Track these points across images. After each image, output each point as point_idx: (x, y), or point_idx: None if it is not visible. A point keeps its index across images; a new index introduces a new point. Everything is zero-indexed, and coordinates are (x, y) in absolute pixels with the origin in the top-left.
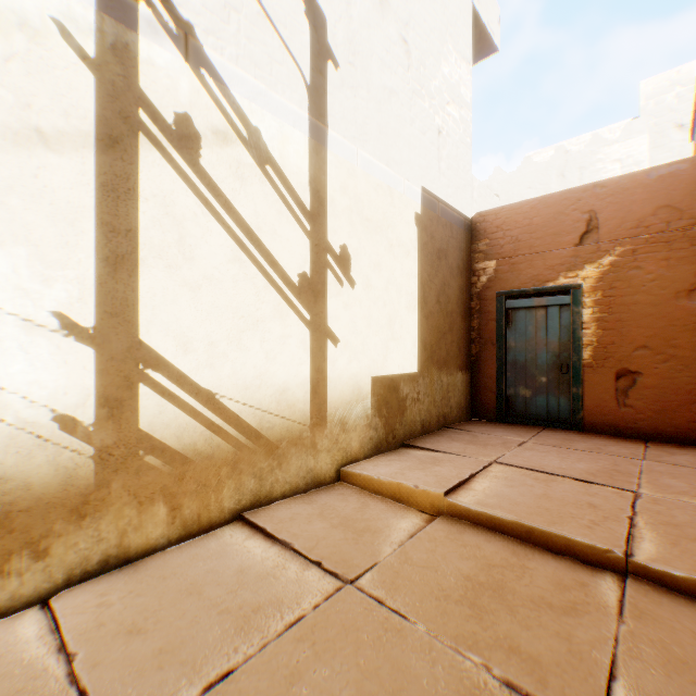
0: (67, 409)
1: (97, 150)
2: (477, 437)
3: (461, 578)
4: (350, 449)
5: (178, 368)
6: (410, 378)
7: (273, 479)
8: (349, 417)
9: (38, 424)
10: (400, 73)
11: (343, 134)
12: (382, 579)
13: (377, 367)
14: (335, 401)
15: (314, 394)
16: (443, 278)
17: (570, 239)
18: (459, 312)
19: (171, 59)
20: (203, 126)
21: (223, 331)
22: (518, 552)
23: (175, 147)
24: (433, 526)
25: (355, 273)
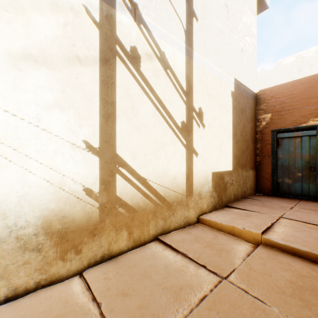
0: (88, 185)
1: (99, 65)
2: (265, 203)
3: (287, 281)
4: (203, 207)
5: (131, 166)
6: (229, 173)
7: (170, 220)
8: (202, 191)
9: (77, 192)
10: (224, 22)
11: (199, 53)
12: (241, 278)
13: (214, 167)
14: (196, 184)
15: (187, 180)
16: (243, 123)
17: (315, 100)
18: (250, 140)
19: (128, 21)
20: (141, 52)
21: (149, 149)
22: (314, 269)
23: (130, 62)
24: (258, 250)
25: (205, 121)
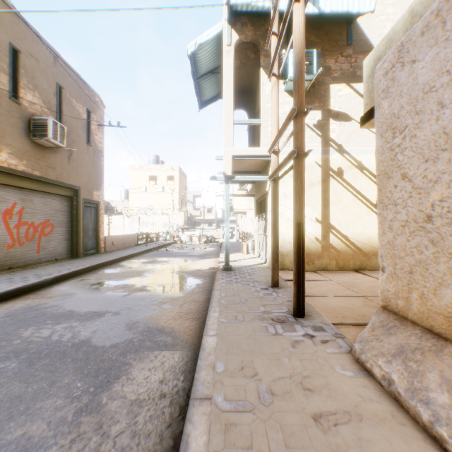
0: (317, 236)
1: (321, 183)
2: None
3: None
4: None
5: (338, 229)
6: None
7: (365, 264)
8: None
9: (312, 239)
10: None
11: None
12: None
13: None
14: None
15: None
16: None
17: None
18: None
19: (336, 155)
20: (344, 168)
21: (349, 220)
22: None
23: (337, 176)
24: None
25: None
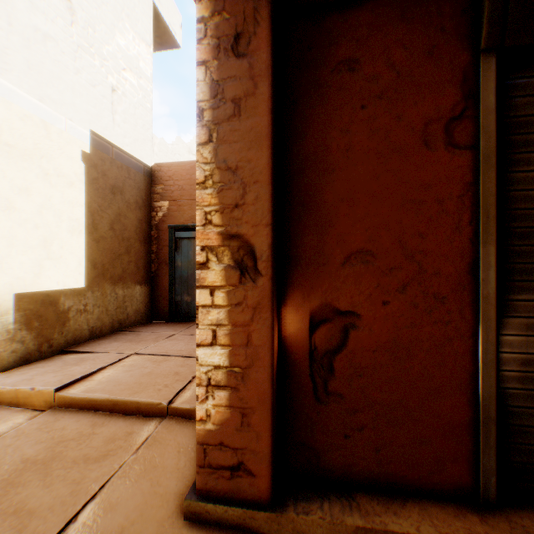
0: None
1: None
2: (140, 336)
3: (19, 462)
4: None
5: None
6: (75, 293)
7: None
8: None
9: None
10: (61, 24)
11: None
12: None
13: (26, 284)
14: None
15: None
16: (118, 210)
17: None
18: (138, 238)
19: None
20: None
21: None
22: (97, 423)
23: None
24: (32, 422)
25: None
